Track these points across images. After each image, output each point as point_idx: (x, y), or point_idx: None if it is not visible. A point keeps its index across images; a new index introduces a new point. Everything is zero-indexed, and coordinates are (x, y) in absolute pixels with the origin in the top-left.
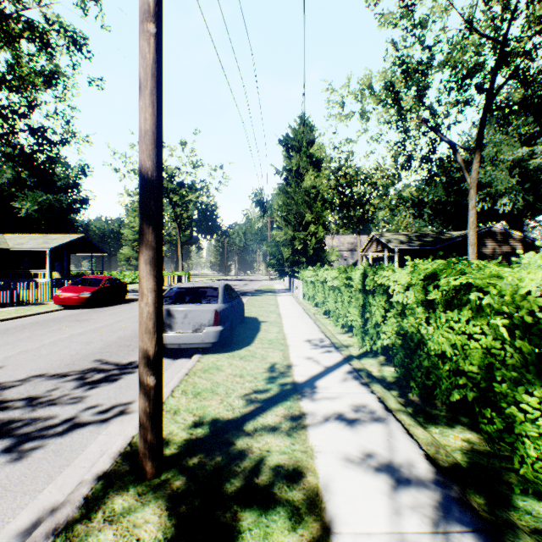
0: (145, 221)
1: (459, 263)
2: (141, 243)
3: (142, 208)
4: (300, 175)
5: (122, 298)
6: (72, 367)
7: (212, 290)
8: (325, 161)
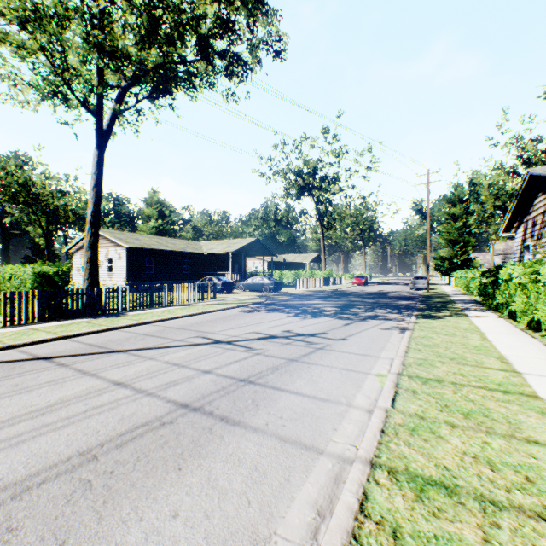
0: (428, 268)
1: (468, 272)
2: (427, 270)
3: (427, 267)
4: (455, 218)
5: (367, 284)
6: (398, 290)
7: (424, 277)
8: (482, 189)
